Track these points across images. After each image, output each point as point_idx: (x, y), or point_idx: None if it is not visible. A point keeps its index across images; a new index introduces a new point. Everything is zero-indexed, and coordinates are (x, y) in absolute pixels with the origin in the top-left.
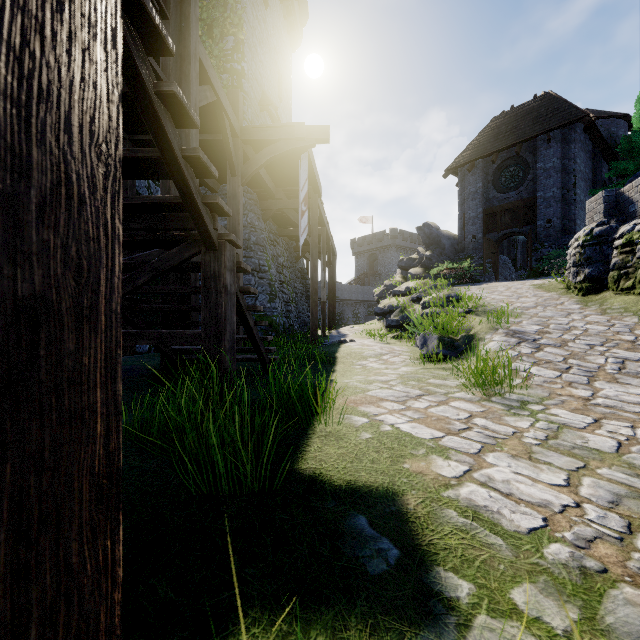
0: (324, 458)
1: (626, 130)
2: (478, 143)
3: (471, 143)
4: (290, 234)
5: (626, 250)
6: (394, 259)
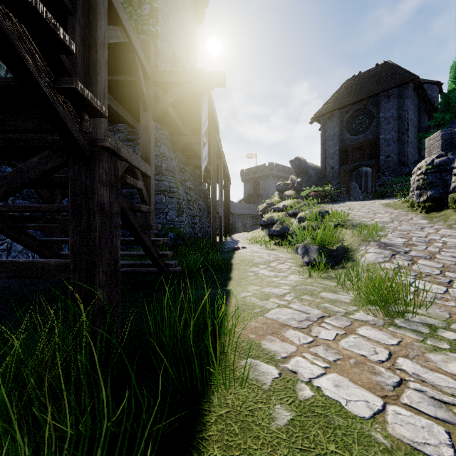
0: None
1: (438, 93)
2: (335, 98)
3: (330, 98)
4: (195, 164)
5: None
6: (271, 184)
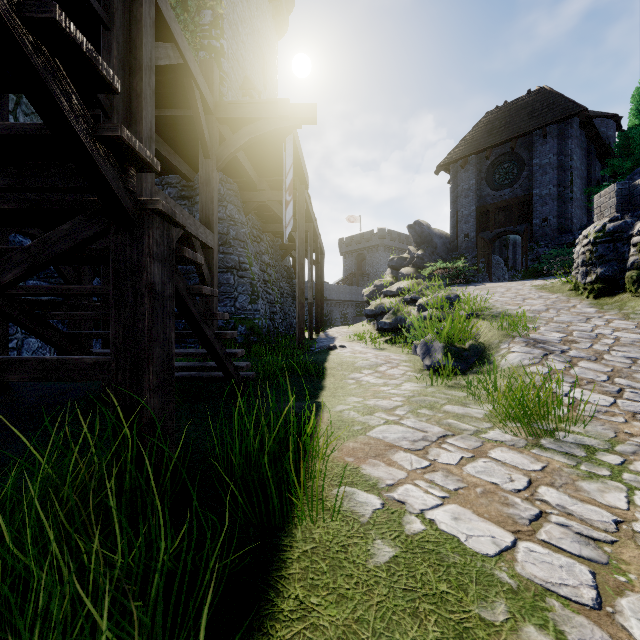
0: None
1: (615, 130)
2: (471, 139)
3: (464, 139)
4: (275, 230)
5: None
6: (382, 259)
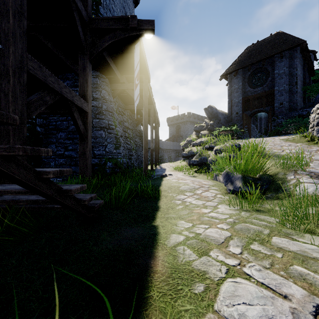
0: None
1: (313, 59)
2: (239, 60)
3: (235, 61)
4: (132, 108)
5: None
6: (189, 128)
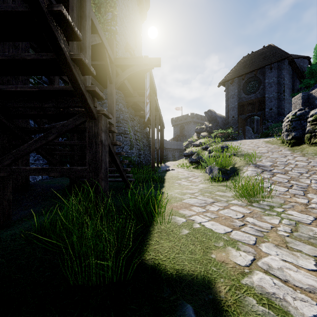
0: (160, 250)
1: (308, 64)
2: (235, 70)
3: (232, 70)
4: (141, 115)
5: (314, 123)
6: (192, 128)
